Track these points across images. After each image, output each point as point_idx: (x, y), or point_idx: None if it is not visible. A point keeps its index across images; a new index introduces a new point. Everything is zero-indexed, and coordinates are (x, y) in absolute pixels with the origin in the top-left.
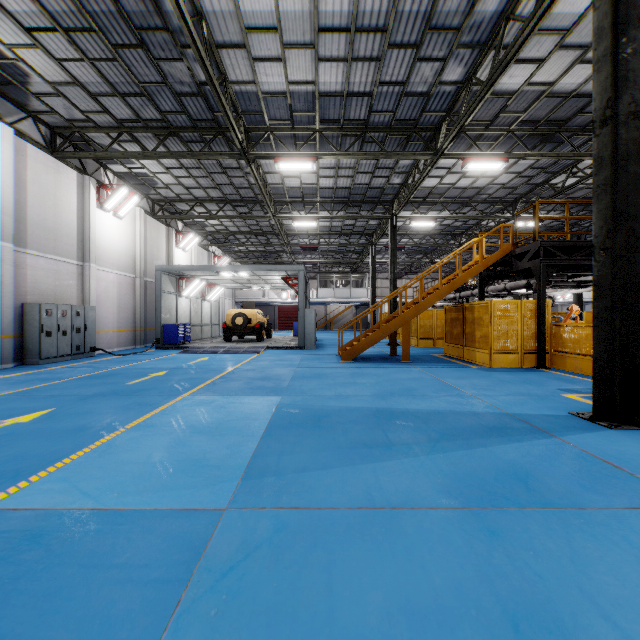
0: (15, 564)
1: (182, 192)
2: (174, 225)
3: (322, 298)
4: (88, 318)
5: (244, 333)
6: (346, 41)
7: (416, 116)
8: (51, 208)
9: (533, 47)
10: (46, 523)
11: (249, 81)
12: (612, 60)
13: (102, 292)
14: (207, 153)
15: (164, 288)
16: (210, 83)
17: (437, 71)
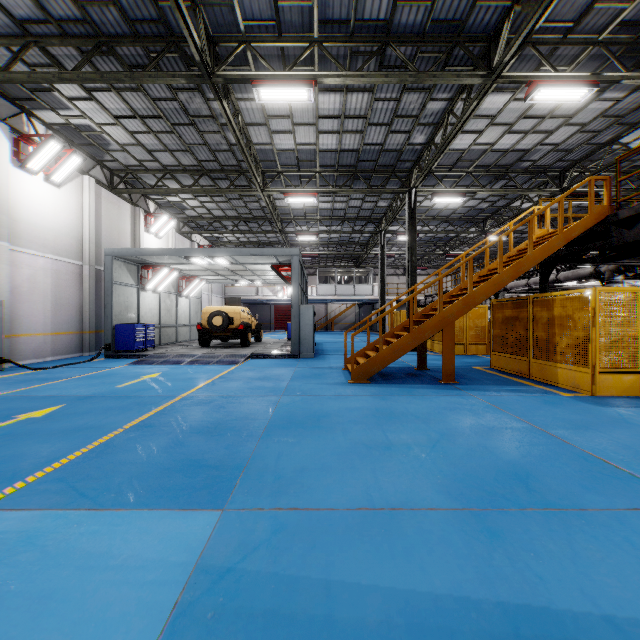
0: None
1: (145, 158)
2: (143, 205)
3: (322, 295)
4: None
5: (224, 336)
6: None
7: (464, 12)
8: None
9: None
10: None
11: None
12: None
13: (25, 282)
14: (153, 74)
15: (118, 278)
16: None
17: None
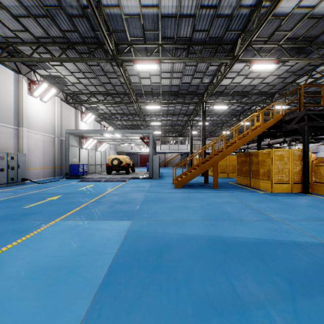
0: None
1: (82, 88)
2: (80, 108)
3: (163, 150)
4: (20, 161)
5: (118, 169)
6: None
7: (222, 34)
8: None
9: None
10: None
11: (115, 6)
12: None
13: (32, 145)
14: (92, 58)
15: (71, 143)
16: None
17: None
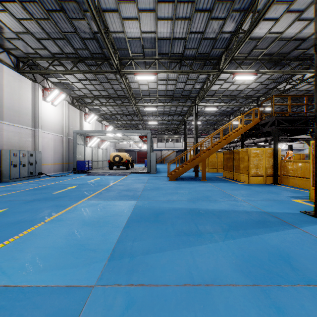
0: None
1: (87, 92)
2: (84, 110)
3: (159, 147)
4: (37, 157)
5: (119, 165)
6: (172, 8)
7: (209, 51)
8: (17, 100)
9: (273, 12)
10: None
11: (120, 31)
12: None
13: (45, 144)
14: (99, 71)
15: (78, 142)
16: (99, 31)
17: (221, 25)
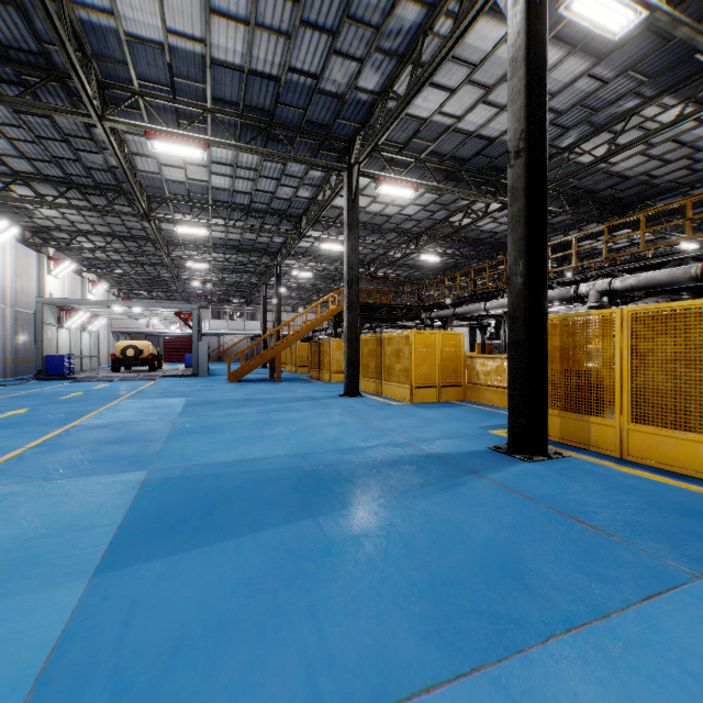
0: (112, 427)
1: (64, 224)
2: (45, 250)
3: (215, 330)
4: None
5: (135, 364)
6: (231, 169)
7: (285, 208)
8: None
9: None
10: (109, 423)
11: (155, 172)
12: (348, 240)
13: None
14: (110, 210)
15: (46, 320)
16: (127, 181)
17: (294, 191)
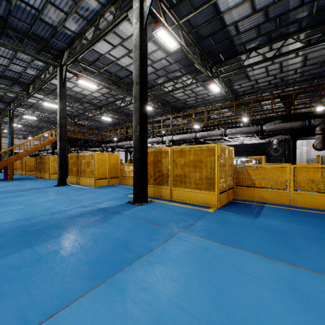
0: None
1: None
2: None
3: None
4: None
5: None
6: None
7: (17, 77)
8: None
9: None
10: None
11: None
12: (60, 104)
13: None
14: None
15: None
16: None
17: (23, 69)
